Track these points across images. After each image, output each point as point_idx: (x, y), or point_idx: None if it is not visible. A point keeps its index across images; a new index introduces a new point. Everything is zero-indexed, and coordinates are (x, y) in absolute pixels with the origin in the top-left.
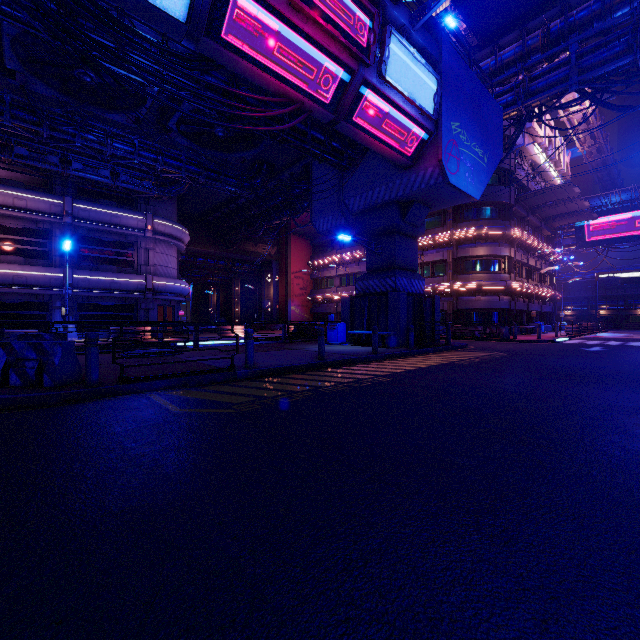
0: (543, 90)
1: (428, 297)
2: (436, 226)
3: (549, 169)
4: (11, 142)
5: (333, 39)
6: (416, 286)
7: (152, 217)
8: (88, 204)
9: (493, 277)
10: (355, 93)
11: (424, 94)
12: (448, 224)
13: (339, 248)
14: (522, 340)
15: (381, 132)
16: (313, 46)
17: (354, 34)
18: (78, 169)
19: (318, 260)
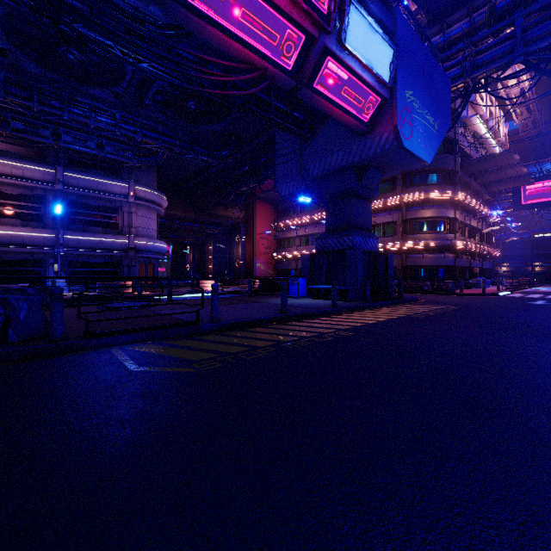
0: (489, 62)
1: (382, 254)
2: (387, 191)
3: (489, 139)
4: (8, 117)
5: (295, 5)
6: (371, 244)
7: (134, 184)
8: (77, 173)
9: (439, 236)
10: (316, 60)
11: (381, 63)
12: (398, 189)
13: (299, 212)
14: (468, 294)
15: (340, 99)
16: (276, 12)
17: (315, 1)
18: (68, 141)
19: (281, 223)
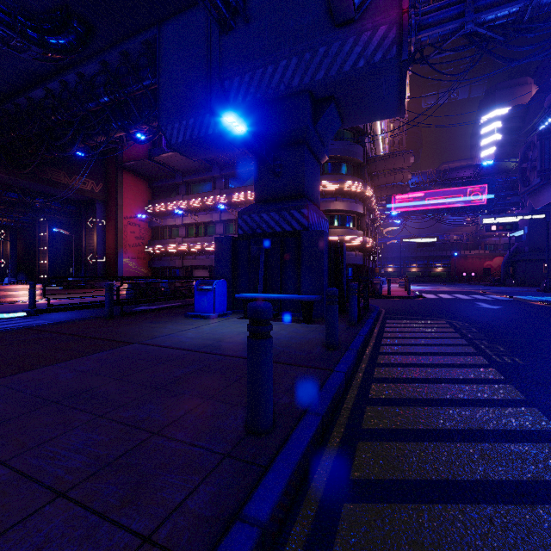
0: (436, 25)
1: None
2: None
3: (380, 143)
4: None
5: None
6: (323, 228)
7: None
8: None
9: (352, 233)
10: None
11: None
12: None
13: (185, 193)
14: (398, 296)
15: None
16: None
17: None
18: None
19: (159, 205)
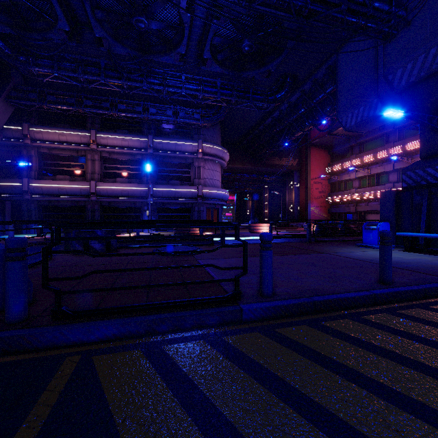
0: None
1: None
2: None
3: None
4: (116, 102)
5: None
6: None
7: (201, 142)
8: (162, 139)
9: None
10: None
11: None
12: None
13: (358, 152)
14: None
15: None
16: None
17: None
18: (153, 113)
19: (336, 166)
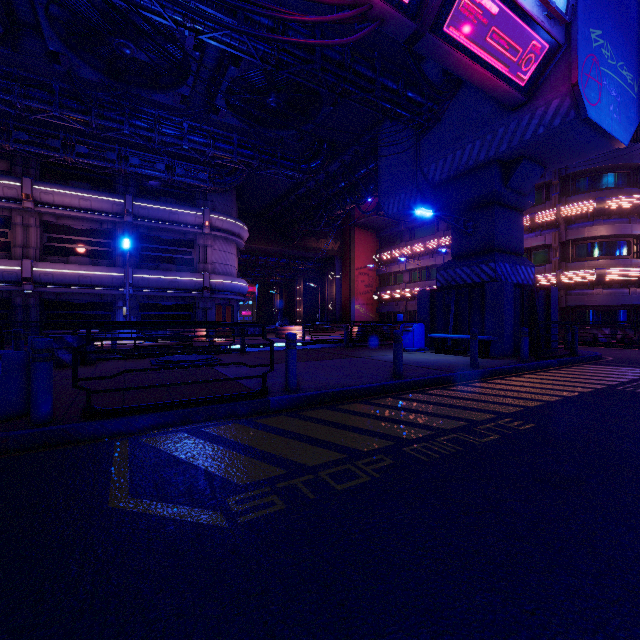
0: None
1: (540, 289)
2: (535, 204)
3: None
4: (73, 141)
5: None
6: (522, 274)
7: (209, 212)
8: (148, 202)
9: (621, 263)
10: None
11: None
12: (553, 199)
13: (409, 239)
14: None
15: (483, 49)
16: None
17: None
18: (135, 165)
19: (385, 254)
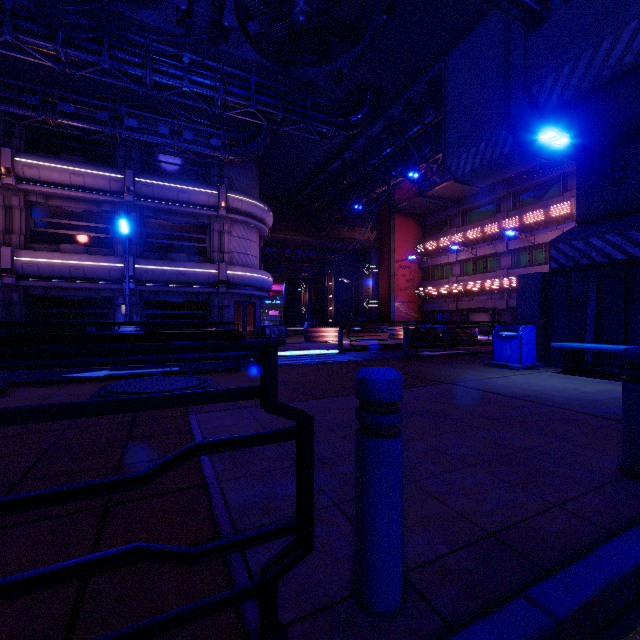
0: None
1: None
2: None
3: None
4: (55, 98)
5: None
6: None
7: (226, 191)
8: (152, 178)
9: None
10: None
11: None
12: None
13: (460, 225)
14: None
15: None
16: None
17: None
18: (133, 128)
19: (430, 243)
